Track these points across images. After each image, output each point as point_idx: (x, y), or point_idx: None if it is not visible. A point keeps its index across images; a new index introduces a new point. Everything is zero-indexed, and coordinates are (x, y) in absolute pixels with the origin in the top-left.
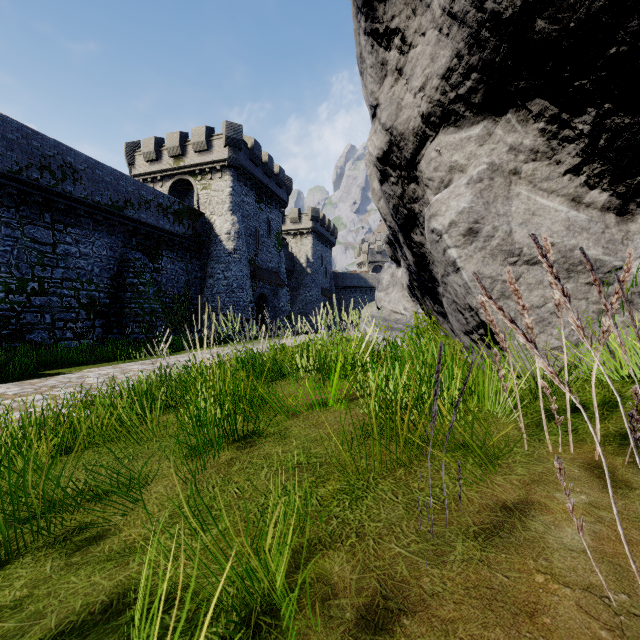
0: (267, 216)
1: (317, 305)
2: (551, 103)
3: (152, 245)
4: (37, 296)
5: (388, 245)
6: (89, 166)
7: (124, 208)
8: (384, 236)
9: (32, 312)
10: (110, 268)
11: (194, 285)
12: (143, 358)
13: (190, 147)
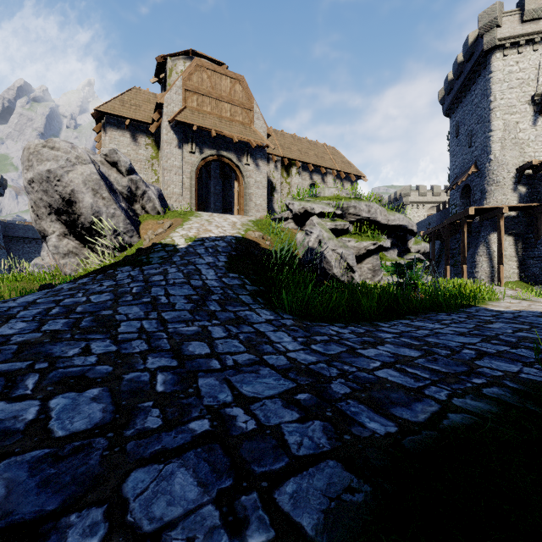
0: None
1: None
2: (68, 228)
3: None
4: None
5: None
6: None
7: None
8: None
9: None
10: None
11: None
12: None
13: None
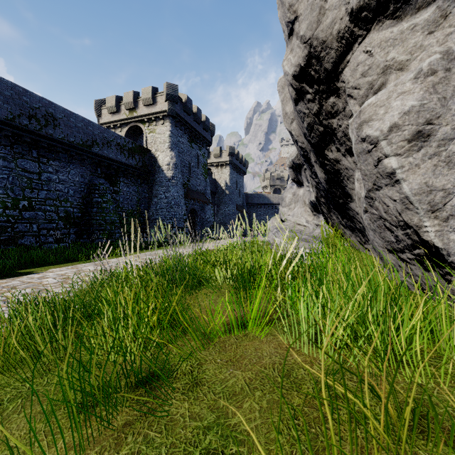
0: (196, 152)
1: (233, 217)
2: None
3: (112, 173)
4: (27, 211)
5: (291, 169)
6: (65, 115)
7: (91, 146)
8: (288, 162)
9: (23, 223)
10: (81, 190)
11: (143, 203)
12: (100, 259)
13: (140, 102)
